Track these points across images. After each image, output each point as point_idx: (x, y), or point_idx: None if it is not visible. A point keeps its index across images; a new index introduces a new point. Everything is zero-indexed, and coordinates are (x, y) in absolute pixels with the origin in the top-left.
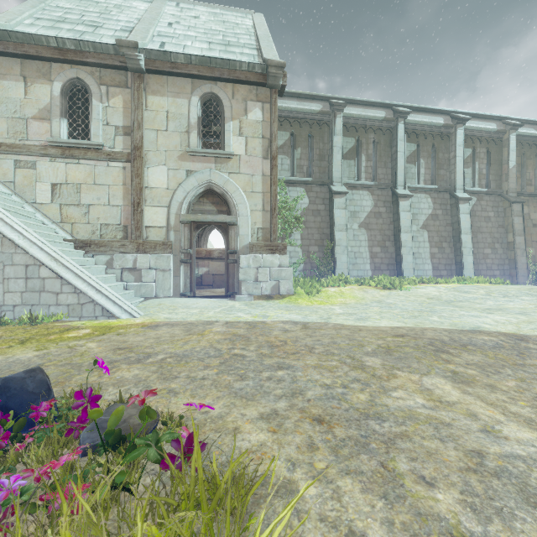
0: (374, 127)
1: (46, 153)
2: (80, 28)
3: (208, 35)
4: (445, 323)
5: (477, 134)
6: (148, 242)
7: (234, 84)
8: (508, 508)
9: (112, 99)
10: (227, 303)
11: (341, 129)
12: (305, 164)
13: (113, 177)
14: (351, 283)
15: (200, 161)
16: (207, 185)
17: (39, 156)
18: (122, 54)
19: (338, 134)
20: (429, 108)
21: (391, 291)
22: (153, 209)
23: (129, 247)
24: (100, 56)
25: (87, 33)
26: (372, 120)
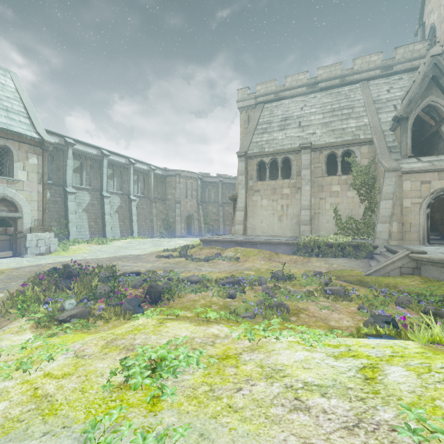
0: (91, 157)
1: None
2: None
3: None
4: (123, 254)
5: (140, 170)
6: None
7: (20, 142)
8: (125, 266)
9: None
10: (21, 259)
11: (72, 156)
12: (47, 172)
13: None
14: (81, 242)
15: None
16: (2, 196)
17: None
18: None
19: (70, 159)
20: (119, 154)
21: (103, 245)
22: None
23: None
24: None
25: None
26: (90, 154)
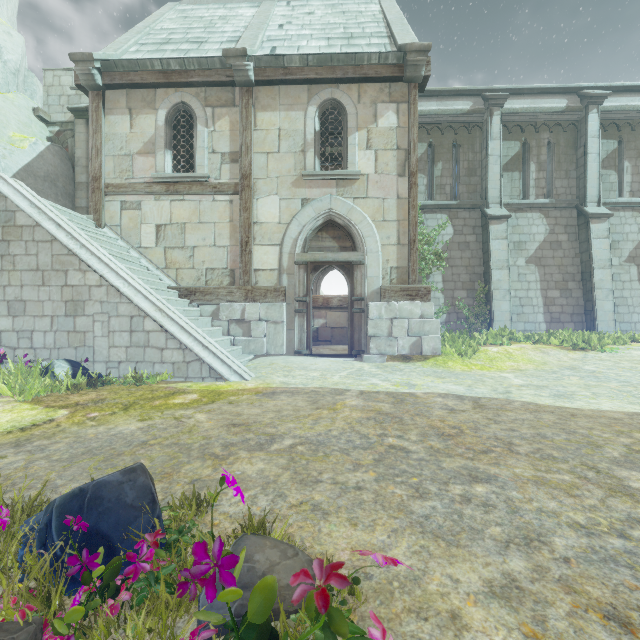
0: (549, 122)
1: (151, 191)
2: (185, 46)
3: (326, 31)
4: None
5: None
6: (257, 289)
7: (360, 84)
8: None
9: (218, 122)
10: (353, 364)
11: (500, 131)
12: (448, 183)
13: (219, 213)
14: (519, 340)
15: (318, 186)
16: (327, 216)
17: (144, 195)
18: (229, 66)
19: (495, 138)
20: (639, 85)
21: (586, 353)
22: (263, 248)
23: (237, 294)
24: (205, 73)
25: (192, 50)
26: (546, 113)
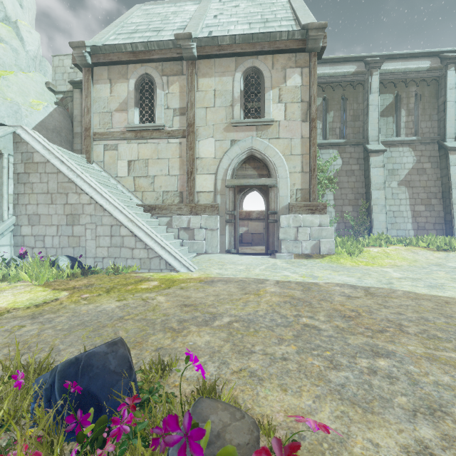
0: (416, 79)
1: (124, 137)
2: (148, 34)
3: (248, 18)
4: None
5: None
6: (199, 205)
7: (274, 55)
8: None
9: (171, 86)
10: (269, 260)
11: (378, 86)
12: (338, 126)
13: (172, 151)
14: (393, 243)
15: (243, 130)
16: (249, 152)
17: (120, 140)
18: (179, 46)
19: (374, 92)
20: None
21: (448, 253)
22: (203, 176)
23: (184, 209)
24: (162, 52)
25: (152, 36)
26: (414, 72)
